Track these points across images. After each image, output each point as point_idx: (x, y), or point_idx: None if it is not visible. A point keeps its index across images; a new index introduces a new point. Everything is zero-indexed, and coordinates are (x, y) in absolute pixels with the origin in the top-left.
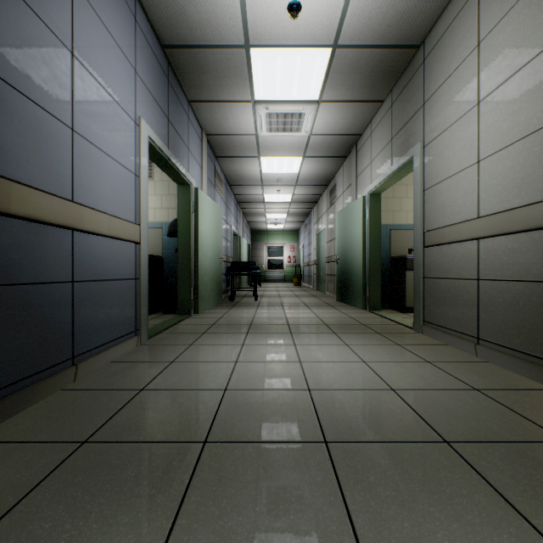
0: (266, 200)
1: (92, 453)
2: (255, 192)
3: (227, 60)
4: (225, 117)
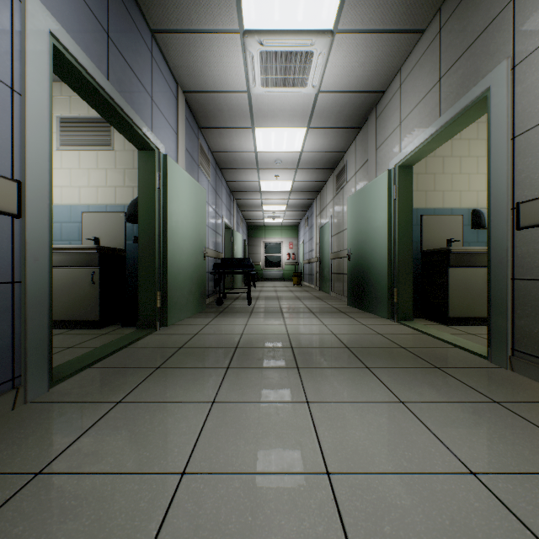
0: (263, 189)
1: None
2: (250, 178)
3: None
4: (205, 61)
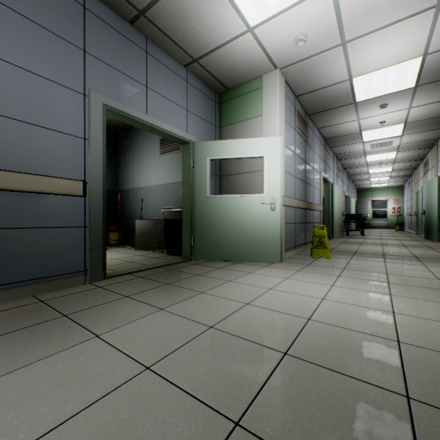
0: (370, 172)
1: (333, 251)
2: (361, 169)
3: (351, 136)
4: (346, 148)
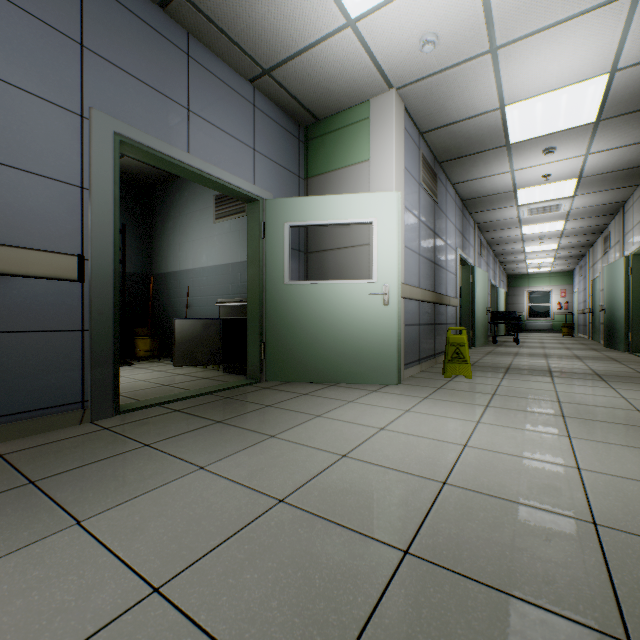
0: (527, 251)
1: (475, 366)
2: (515, 246)
3: (500, 196)
4: (493, 215)
